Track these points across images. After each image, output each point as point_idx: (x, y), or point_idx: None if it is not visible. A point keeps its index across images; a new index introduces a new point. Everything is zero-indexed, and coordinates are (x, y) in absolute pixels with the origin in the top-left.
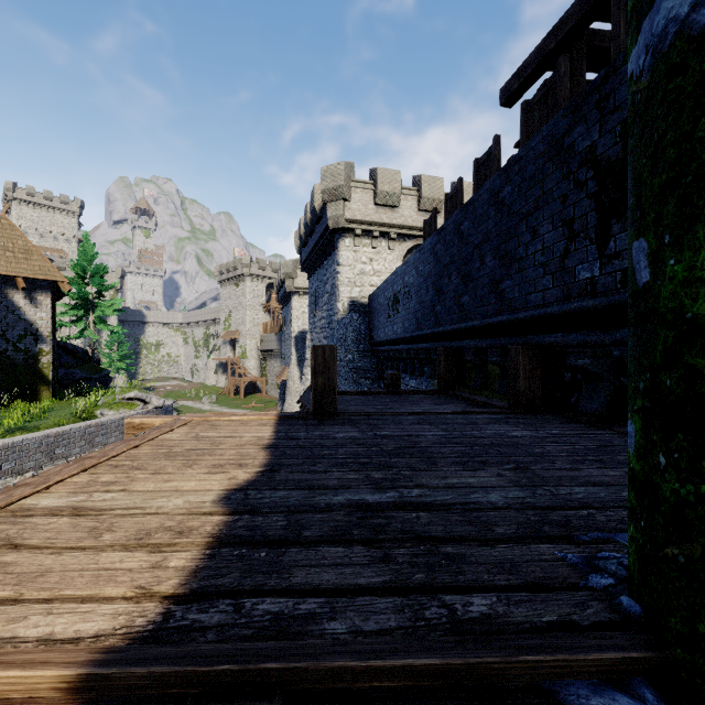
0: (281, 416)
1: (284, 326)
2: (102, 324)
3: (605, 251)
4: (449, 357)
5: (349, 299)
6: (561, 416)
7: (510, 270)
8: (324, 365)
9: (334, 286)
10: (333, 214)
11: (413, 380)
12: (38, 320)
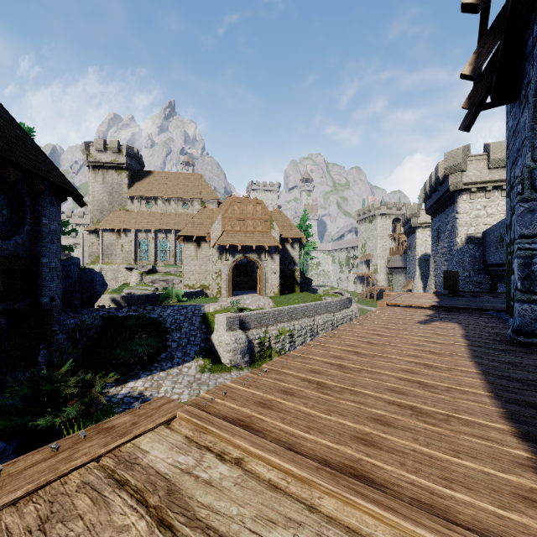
0: (436, 294)
1: (409, 251)
2: (307, 255)
3: None
4: None
5: (466, 235)
6: None
7: None
8: (453, 277)
9: (453, 227)
10: (453, 181)
11: None
12: (294, 255)
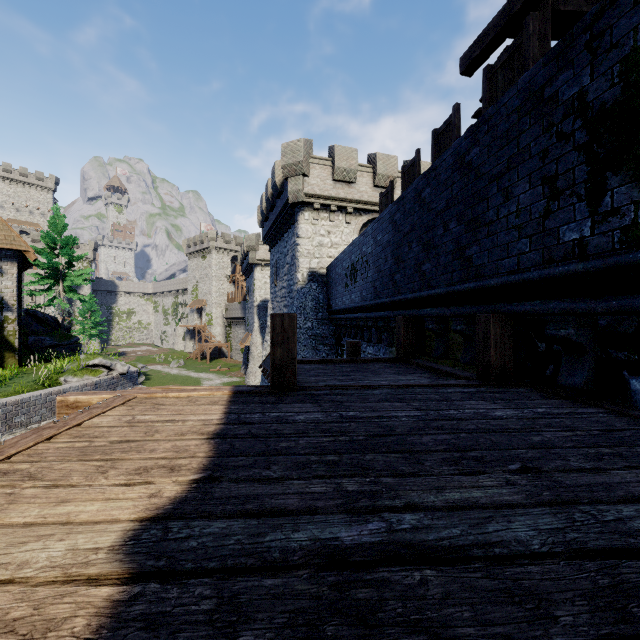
0: (235, 392)
1: (248, 296)
2: (72, 293)
3: (598, 208)
4: (409, 325)
5: (308, 269)
6: (536, 389)
7: (478, 235)
8: (283, 335)
9: (294, 258)
10: (293, 188)
11: (370, 347)
12: (3, 288)
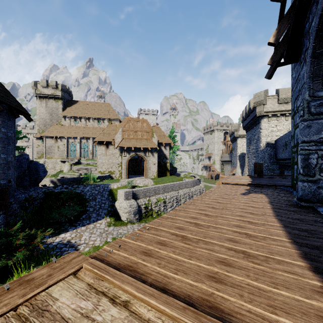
0: (250, 177)
1: (233, 151)
2: (174, 153)
3: None
4: None
5: (266, 142)
6: None
7: None
8: (260, 167)
9: (258, 137)
10: (258, 110)
11: None
12: (166, 153)
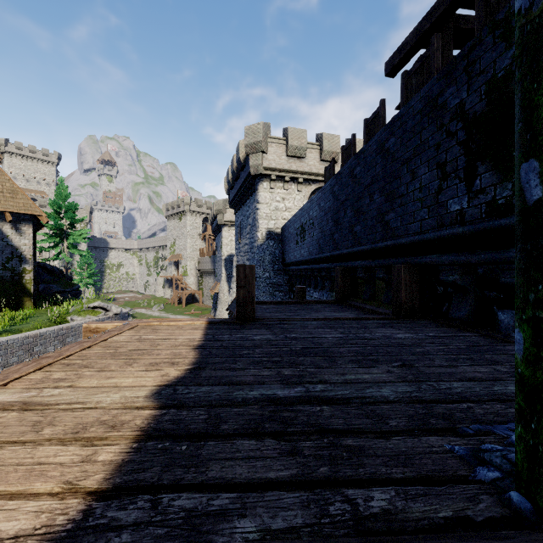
0: (210, 322)
1: (216, 251)
2: (74, 249)
3: (472, 188)
4: (345, 274)
5: (266, 229)
6: (435, 321)
7: (394, 205)
8: (245, 280)
9: (254, 220)
10: (254, 163)
11: (316, 293)
12: (22, 245)
